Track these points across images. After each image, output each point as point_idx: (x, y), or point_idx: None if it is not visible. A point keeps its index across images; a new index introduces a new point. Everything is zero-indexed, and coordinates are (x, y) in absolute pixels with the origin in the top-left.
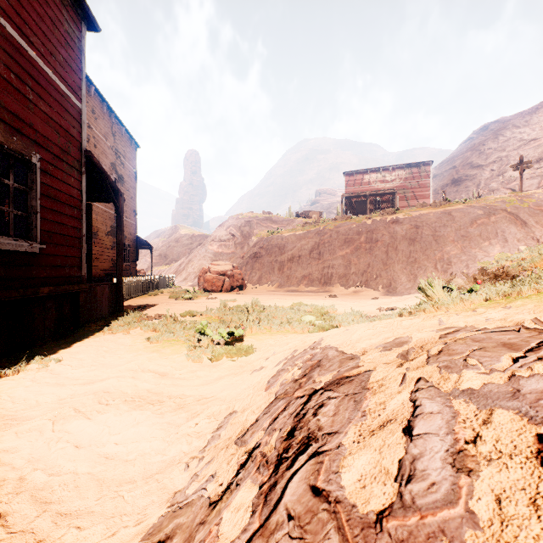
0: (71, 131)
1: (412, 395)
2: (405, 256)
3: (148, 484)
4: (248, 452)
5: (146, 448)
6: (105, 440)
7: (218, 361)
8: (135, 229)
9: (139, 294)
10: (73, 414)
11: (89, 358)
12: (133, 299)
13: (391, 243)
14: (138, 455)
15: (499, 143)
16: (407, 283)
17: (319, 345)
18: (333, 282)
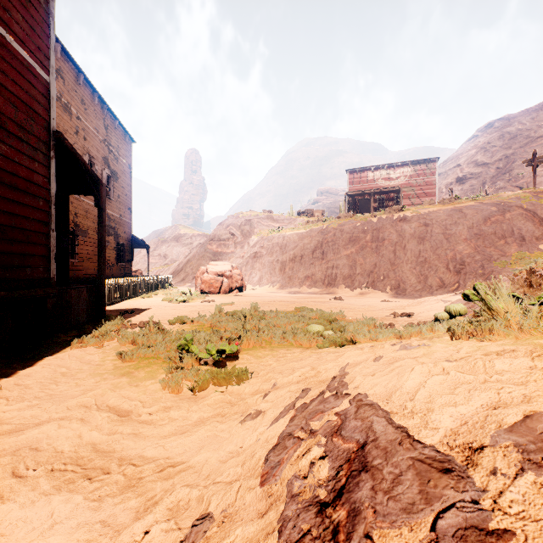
0: (35, 106)
1: None
2: (415, 256)
3: None
4: None
5: None
6: None
7: (202, 391)
8: (130, 228)
9: (131, 296)
10: None
11: (37, 385)
12: (124, 301)
13: (399, 242)
14: None
15: (505, 141)
16: (417, 285)
17: (345, 389)
18: (338, 284)
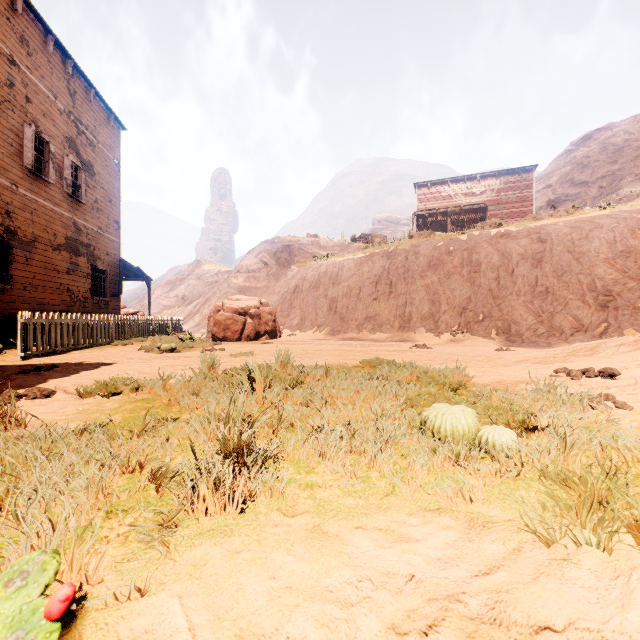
0: None
1: None
2: (529, 284)
3: None
4: None
5: None
6: None
7: None
8: (117, 249)
9: (96, 344)
10: None
11: None
12: (75, 351)
13: (503, 266)
14: None
15: (608, 154)
16: (539, 326)
17: None
18: (414, 326)
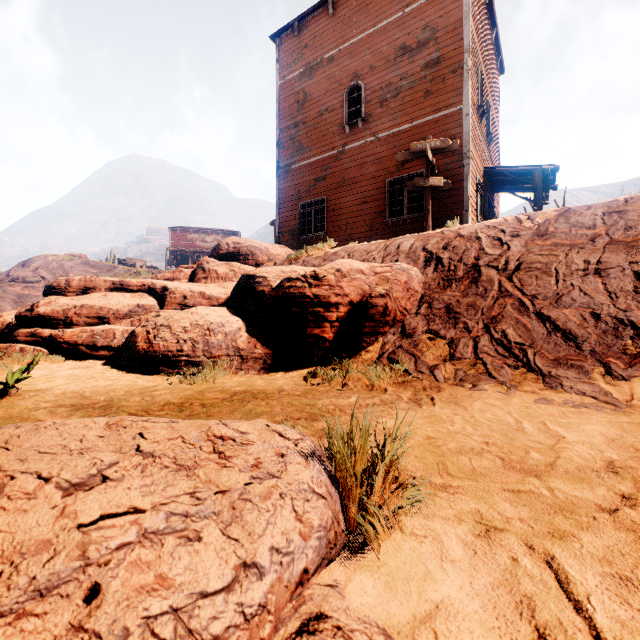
0: None
1: None
2: None
3: None
4: None
5: None
6: None
7: None
8: None
9: None
10: None
11: None
12: None
13: None
14: None
15: None
16: None
17: None
18: None
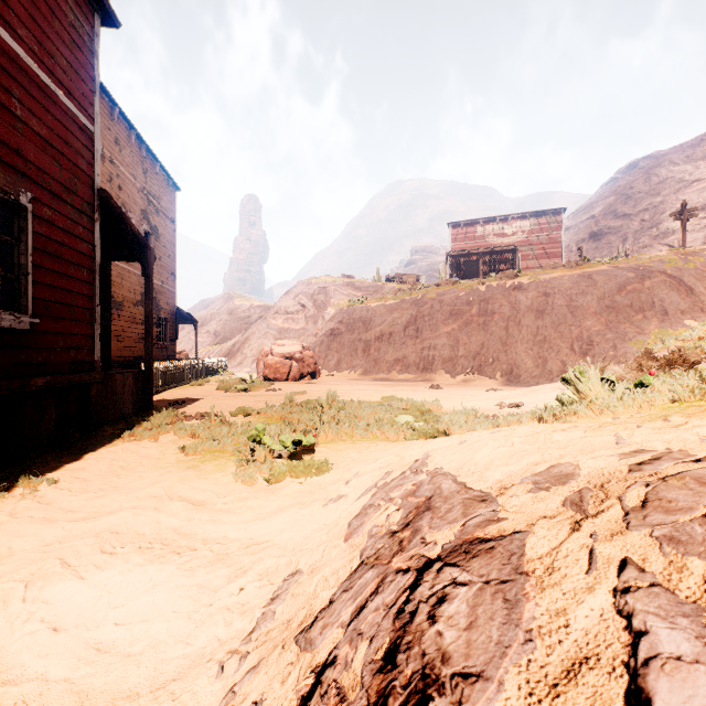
0: (79, 162)
1: (619, 600)
2: (532, 333)
3: (158, 702)
4: (315, 671)
5: (161, 632)
6: (101, 617)
7: (278, 482)
8: (174, 298)
9: (178, 384)
10: (59, 571)
11: (97, 478)
12: (170, 390)
13: (512, 317)
14: (148, 644)
15: (652, 185)
16: (534, 370)
17: (424, 467)
18: (436, 368)
